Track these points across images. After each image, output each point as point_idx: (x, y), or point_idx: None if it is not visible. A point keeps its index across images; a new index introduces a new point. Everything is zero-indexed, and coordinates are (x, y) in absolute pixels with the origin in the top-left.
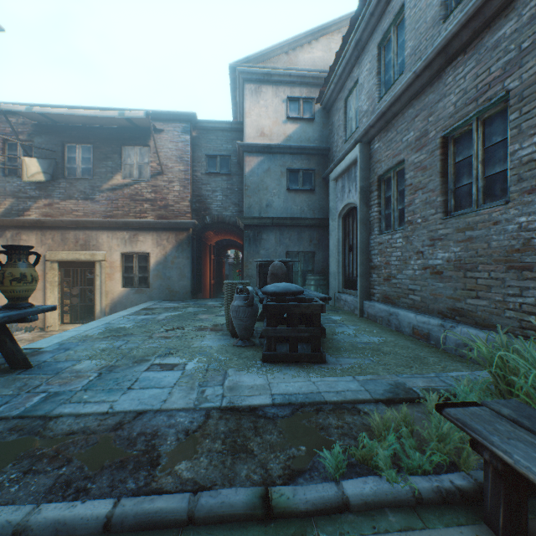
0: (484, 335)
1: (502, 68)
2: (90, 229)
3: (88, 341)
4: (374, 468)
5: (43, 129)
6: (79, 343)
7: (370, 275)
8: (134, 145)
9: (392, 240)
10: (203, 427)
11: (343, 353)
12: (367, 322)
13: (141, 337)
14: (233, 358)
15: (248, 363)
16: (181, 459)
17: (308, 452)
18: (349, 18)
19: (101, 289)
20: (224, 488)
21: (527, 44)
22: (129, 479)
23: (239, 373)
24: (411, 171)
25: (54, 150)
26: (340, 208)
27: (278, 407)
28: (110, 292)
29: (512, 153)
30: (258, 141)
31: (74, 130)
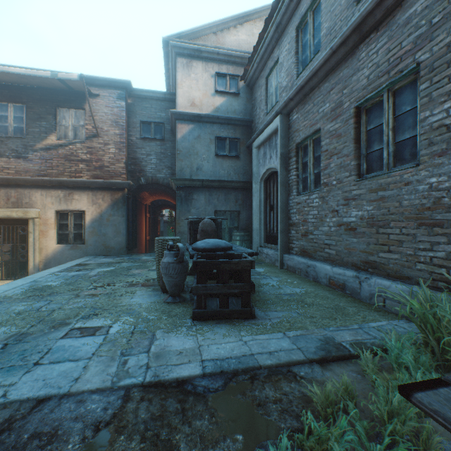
0: (398, 286)
1: (414, 42)
2: (23, 187)
3: (4, 303)
4: None
5: None
6: None
7: (289, 231)
8: (69, 107)
9: (309, 200)
10: (118, 416)
11: (271, 306)
12: (287, 273)
13: (67, 296)
14: (162, 317)
15: (177, 321)
16: None
17: (246, 444)
18: (269, 9)
19: (34, 246)
20: None
21: (437, 19)
22: None
23: (167, 336)
24: (327, 138)
25: None
26: (262, 172)
27: (209, 377)
28: (44, 249)
29: (423, 120)
30: (189, 111)
31: (5, 88)
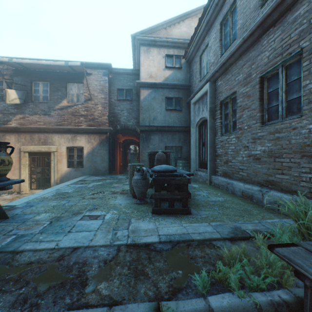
0: (287, 197)
1: (298, 34)
2: (48, 133)
3: (45, 201)
4: (227, 286)
5: (19, 72)
6: (39, 202)
7: (215, 160)
8: (74, 82)
9: (229, 139)
10: (115, 258)
11: (201, 208)
12: (214, 188)
13: (78, 198)
14: (134, 211)
15: (143, 214)
16: (101, 280)
17: (184, 275)
18: (202, 8)
19: (54, 168)
20: (129, 302)
21: None
22: (66, 296)
23: (138, 221)
24: (241, 98)
25: (26, 85)
26: (197, 120)
27: (163, 243)
28: (59, 170)
29: (305, 86)
30: (148, 81)
31: (38, 73)
